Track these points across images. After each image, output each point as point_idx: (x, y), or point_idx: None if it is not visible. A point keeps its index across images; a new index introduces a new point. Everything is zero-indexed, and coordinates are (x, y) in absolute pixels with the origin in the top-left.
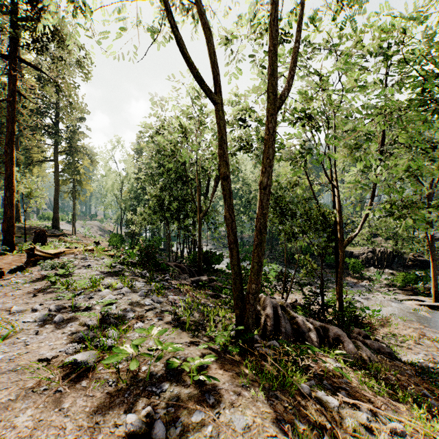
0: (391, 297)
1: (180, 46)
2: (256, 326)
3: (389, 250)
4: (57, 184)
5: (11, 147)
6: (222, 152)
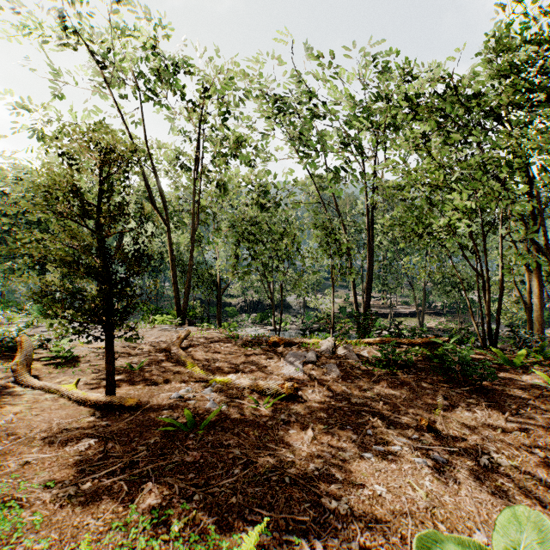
0: (252, 329)
1: (152, 200)
2: None
3: (255, 299)
4: None
5: None
6: (171, 249)
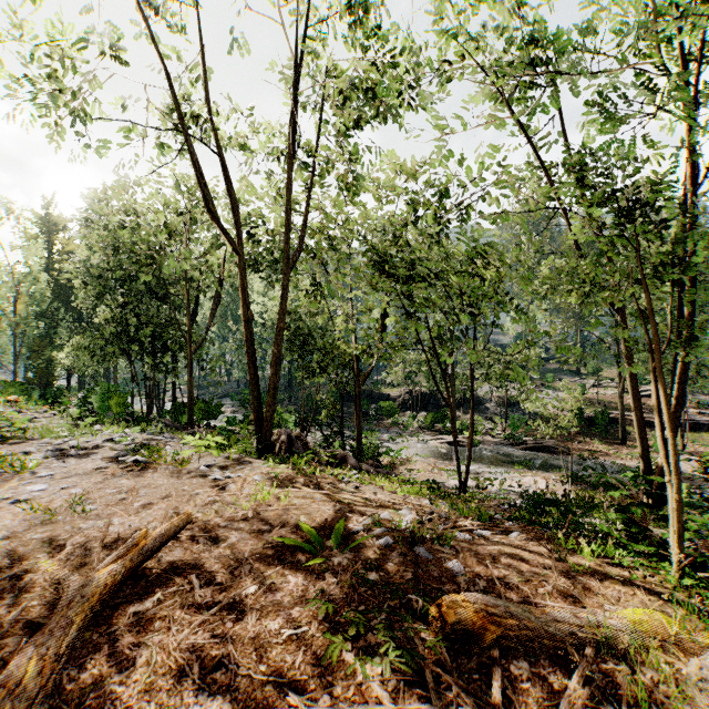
0: (419, 439)
1: (205, 202)
2: (272, 451)
3: (425, 390)
4: None
5: None
6: (244, 298)
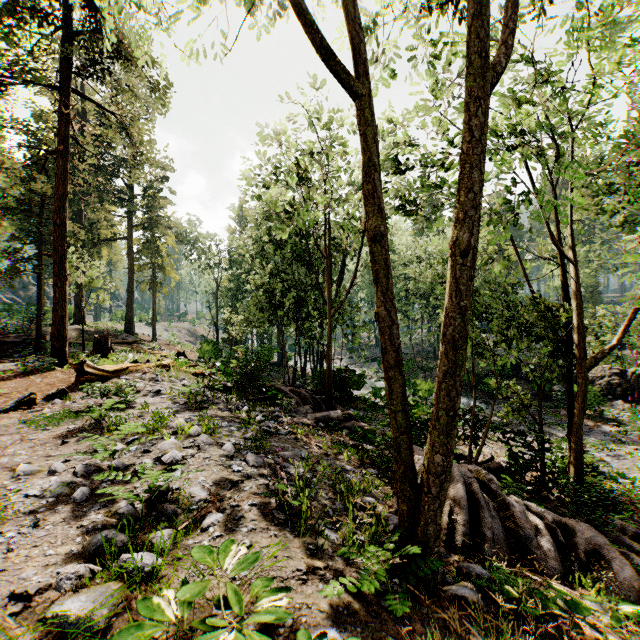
0: None
1: None
2: None
3: None
4: (131, 271)
5: (61, 216)
6: (371, 188)
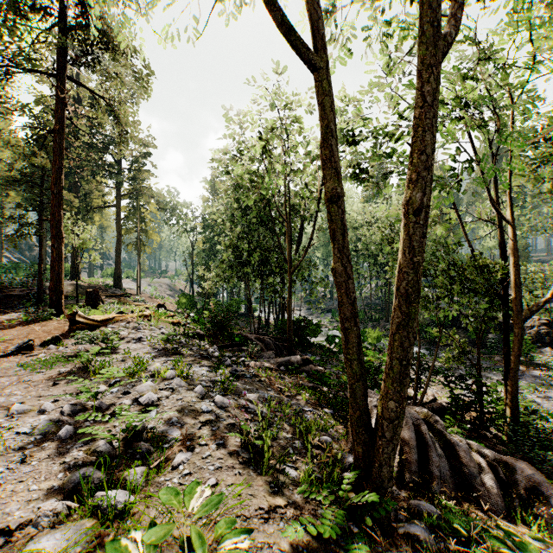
0: None
1: None
2: None
3: None
4: (119, 234)
5: (58, 187)
6: (328, 153)
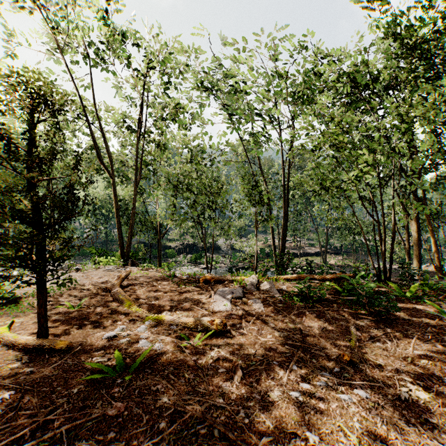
0: (188, 268)
1: (98, 155)
2: None
3: (191, 243)
4: None
5: None
6: (115, 199)
